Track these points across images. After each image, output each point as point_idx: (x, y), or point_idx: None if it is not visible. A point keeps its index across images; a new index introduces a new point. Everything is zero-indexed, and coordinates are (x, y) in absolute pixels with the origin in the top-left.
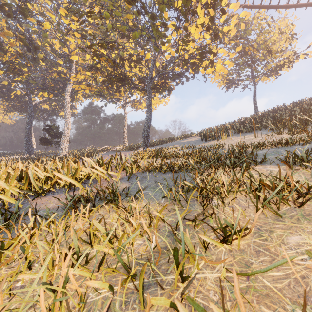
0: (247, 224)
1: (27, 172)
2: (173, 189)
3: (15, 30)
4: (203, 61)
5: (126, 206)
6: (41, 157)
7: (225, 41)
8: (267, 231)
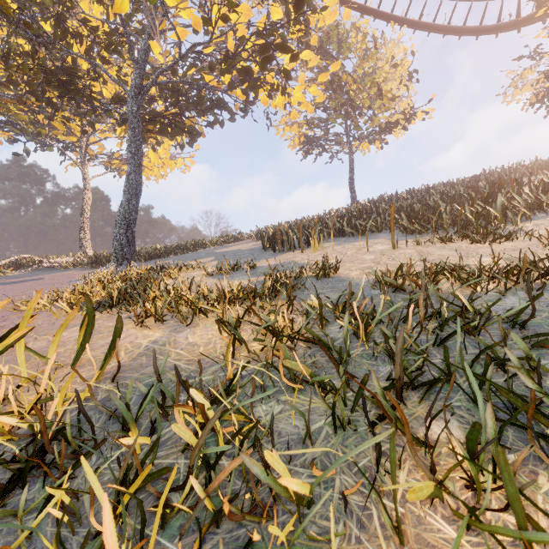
0: None
1: None
2: None
3: None
4: (268, 70)
5: None
6: None
7: (312, 43)
8: None
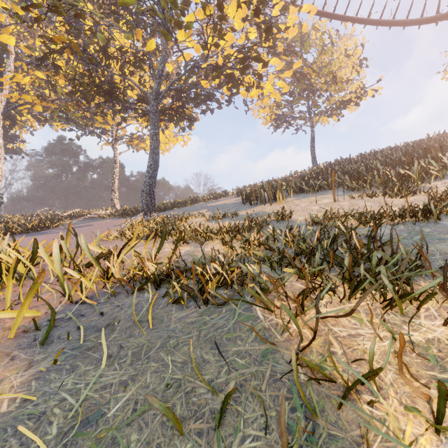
0: None
1: None
2: None
3: None
4: (246, 74)
5: None
6: None
7: (279, 49)
8: None
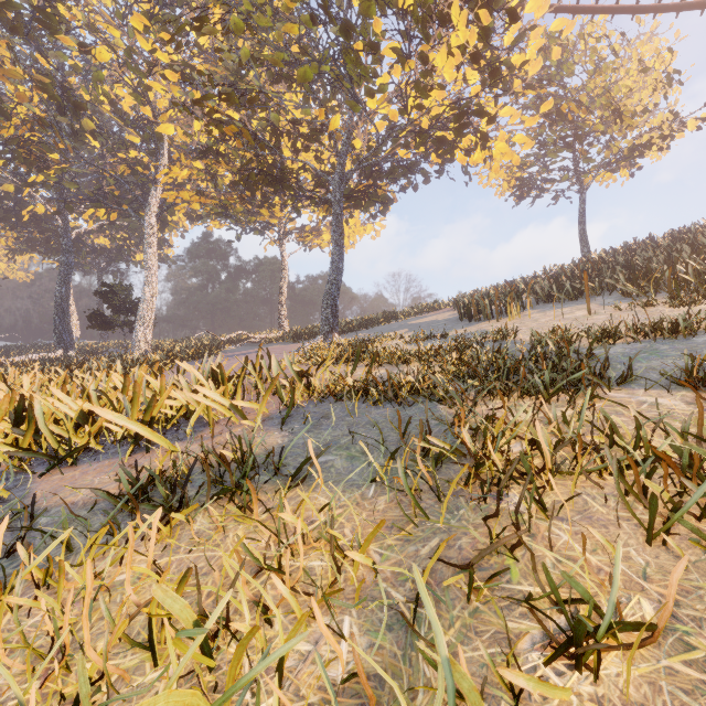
0: (629, 589)
1: (30, 405)
2: (400, 466)
3: (30, 66)
4: (464, 135)
5: (272, 506)
6: (89, 358)
7: (516, 89)
8: (701, 624)
